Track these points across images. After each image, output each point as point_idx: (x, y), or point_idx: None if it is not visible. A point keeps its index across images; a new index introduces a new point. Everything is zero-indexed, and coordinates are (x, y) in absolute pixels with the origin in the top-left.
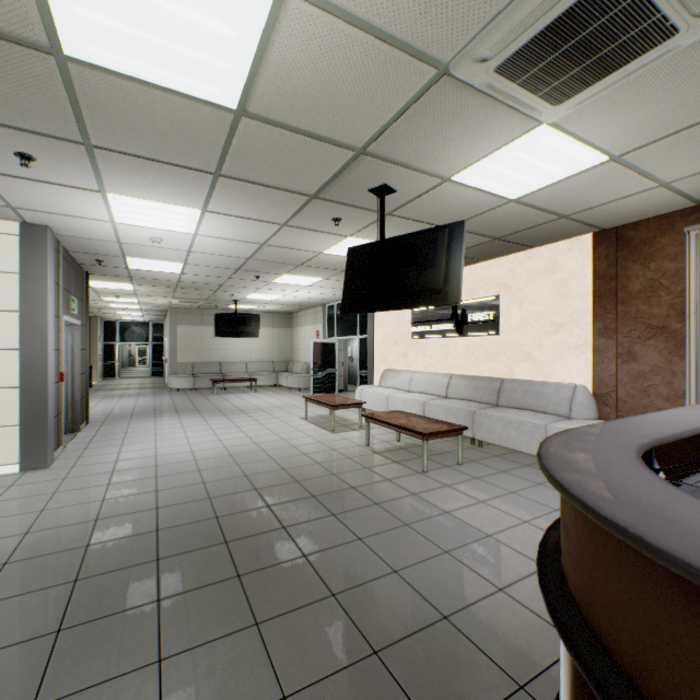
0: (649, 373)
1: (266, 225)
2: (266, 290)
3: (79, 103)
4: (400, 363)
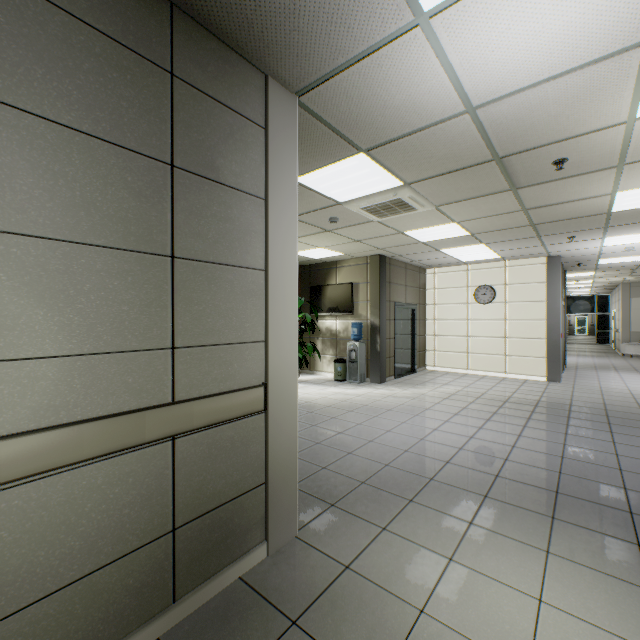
0: None
1: None
2: None
3: (608, 219)
4: None
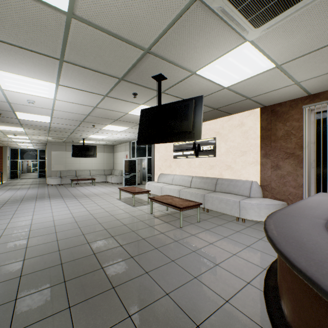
0: (286, 175)
1: (95, 96)
2: (99, 133)
3: None
4: (168, 170)
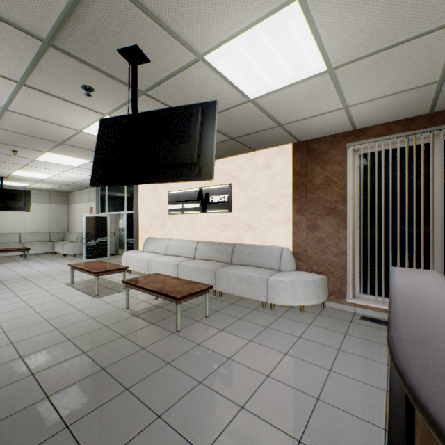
0: (326, 238)
1: None
2: (33, 168)
3: None
4: (160, 233)
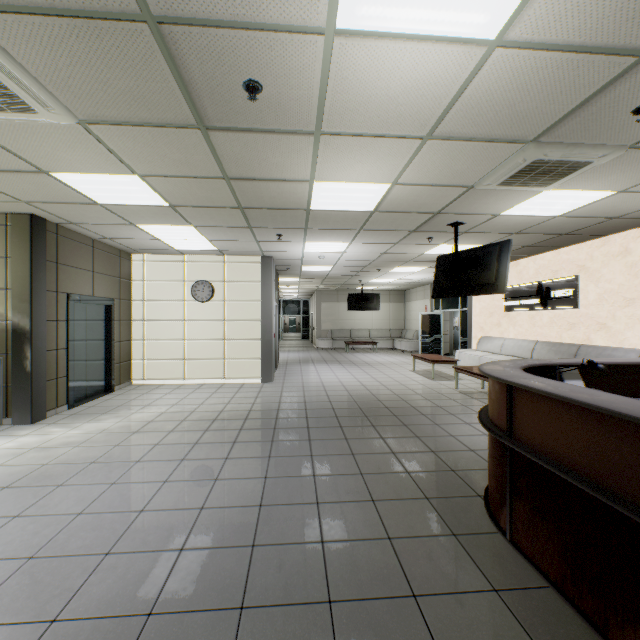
0: None
1: (385, 245)
2: (384, 276)
3: (308, 218)
4: (494, 332)
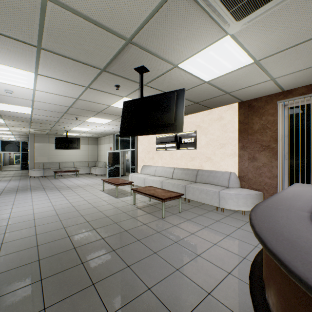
0: (262, 166)
1: (77, 87)
2: (82, 125)
3: None
4: (150, 162)
